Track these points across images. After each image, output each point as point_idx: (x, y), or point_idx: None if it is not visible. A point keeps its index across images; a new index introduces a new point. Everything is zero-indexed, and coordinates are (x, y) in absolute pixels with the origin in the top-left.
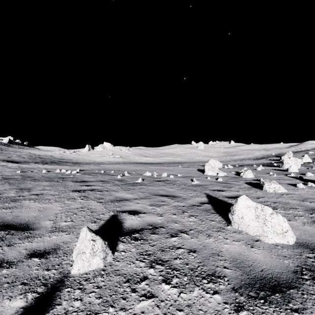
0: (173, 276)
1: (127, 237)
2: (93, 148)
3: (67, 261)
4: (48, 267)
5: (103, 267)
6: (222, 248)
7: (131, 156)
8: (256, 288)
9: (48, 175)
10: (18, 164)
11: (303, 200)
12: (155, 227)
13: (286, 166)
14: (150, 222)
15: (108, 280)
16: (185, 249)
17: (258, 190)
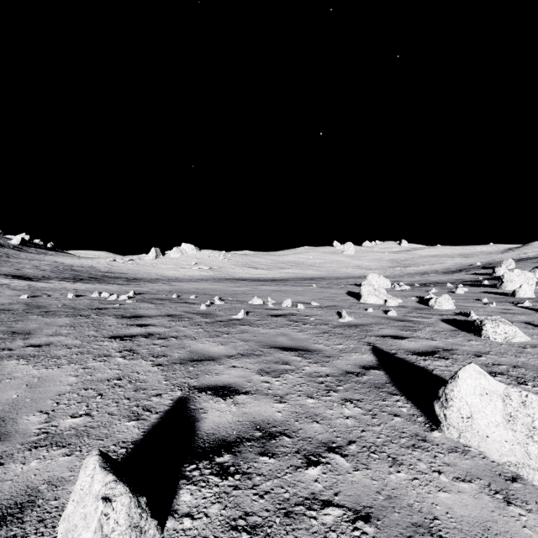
0: None
1: (204, 465)
2: (164, 253)
3: None
4: None
5: None
6: (434, 505)
7: (228, 267)
8: None
9: (75, 304)
10: (30, 281)
11: None
12: (270, 433)
13: (509, 286)
14: (258, 419)
15: None
16: (342, 508)
17: (472, 337)
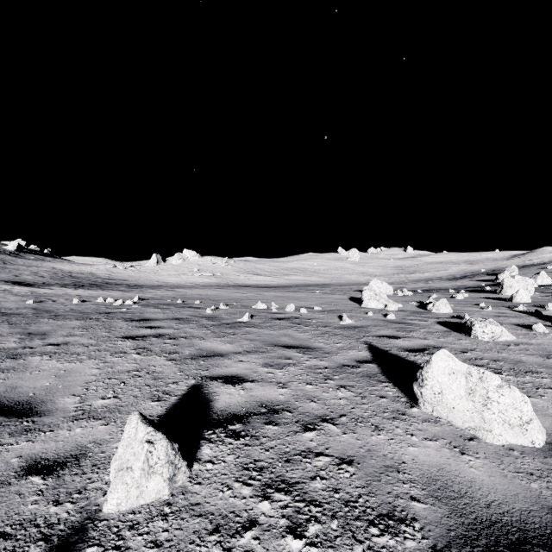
0: (308, 519)
1: (219, 431)
2: (165, 260)
3: (97, 484)
4: (58, 497)
5: (167, 497)
6: (404, 455)
7: (231, 273)
8: (480, 548)
9: (82, 309)
10: (31, 287)
11: (548, 355)
12: (274, 409)
13: (508, 292)
14: (263, 400)
15: (177, 527)
16: (331, 457)
17: (463, 337)
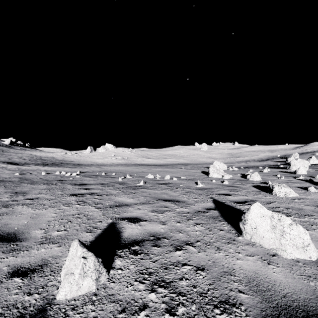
0: (178, 304)
1: (126, 250)
2: (95, 149)
3: (53, 282)
4: (30, 290)
5: (95, 290)
6: (234, 265)
7: (133, 157)
8: None
9: (47, 178)
10: (18, 165)
11: (317, 205)
12: (157, 237)
13: (293, 168)
14: (151, 232)
15: (100, 309)
16: (191, 266)
17: (267, 194)
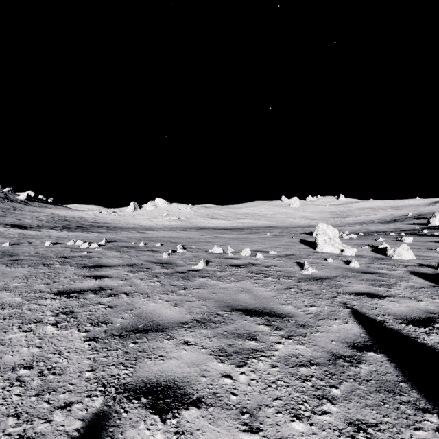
0: None
1: None
2: (141, 206)
3: None
4: None
5: None
6: None
7: (193, 217)
8: None
9: (46, 252)
10: (24, 230)
11: None
12: None
13: None
14: None
15: None
16: None
17: None
